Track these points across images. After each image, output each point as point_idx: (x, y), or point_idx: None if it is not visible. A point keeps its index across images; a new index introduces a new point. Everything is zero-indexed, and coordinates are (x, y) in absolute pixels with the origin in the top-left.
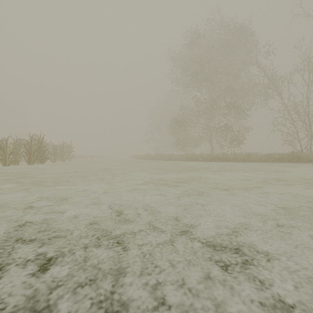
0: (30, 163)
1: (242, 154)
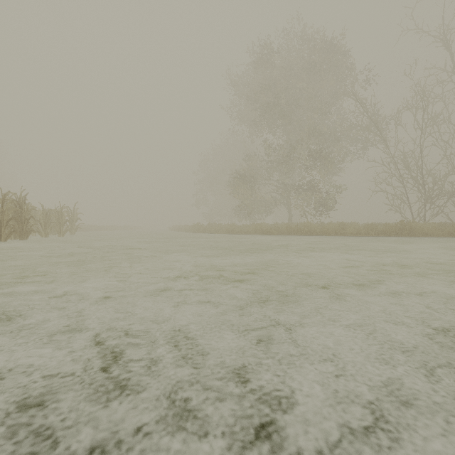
0: (0, 238)
1: (333, 225)
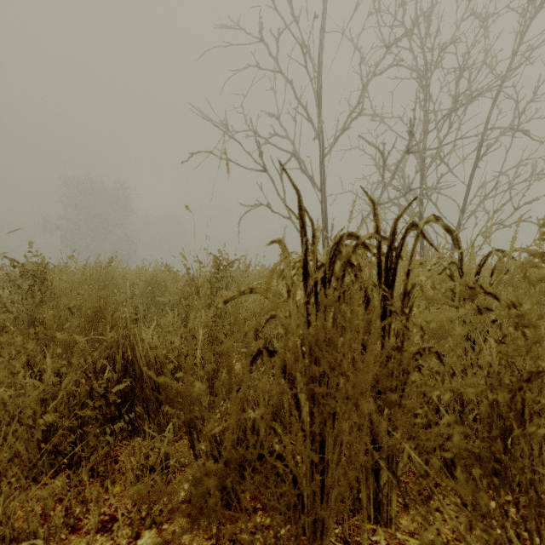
0: None
1: None
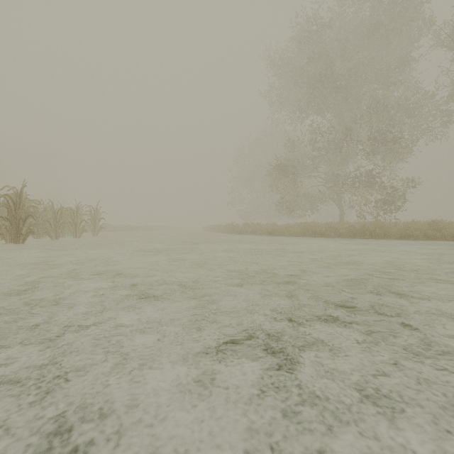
0: None
1: (421, 225)
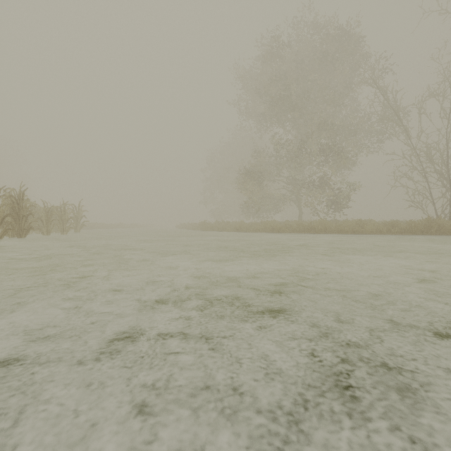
0: None
1: (350, 222)
